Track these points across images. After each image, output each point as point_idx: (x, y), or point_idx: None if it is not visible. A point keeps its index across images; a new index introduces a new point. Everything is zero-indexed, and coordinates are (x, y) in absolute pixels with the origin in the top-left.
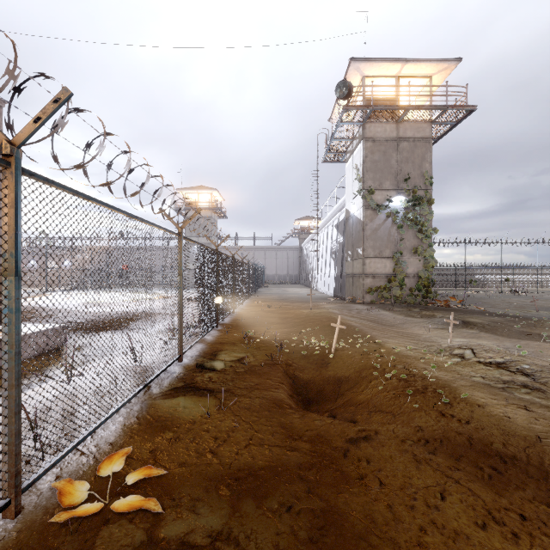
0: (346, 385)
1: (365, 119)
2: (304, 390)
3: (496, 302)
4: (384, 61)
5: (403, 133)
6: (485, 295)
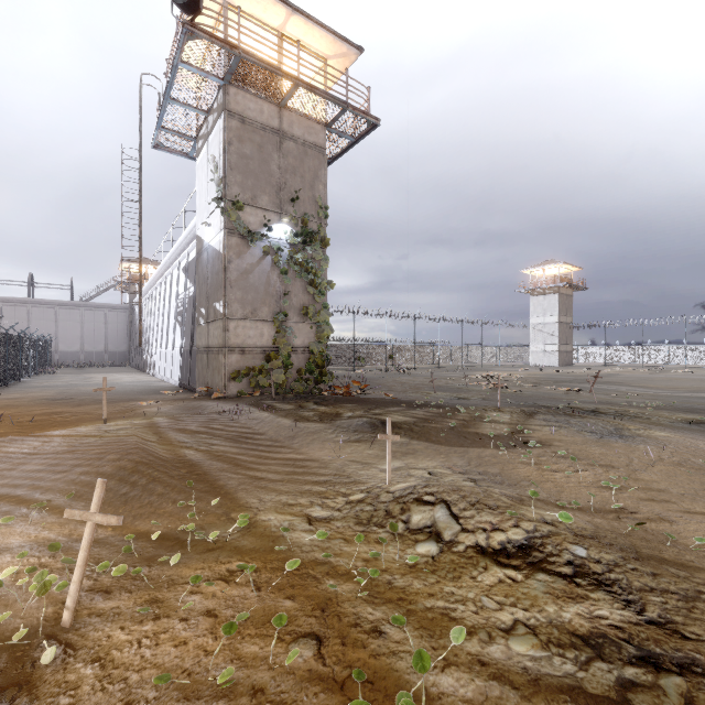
0: None
1: (228, 74)
2: None
3: (390, 383)
4: None
5: (289, 127)
6: (374, 374)
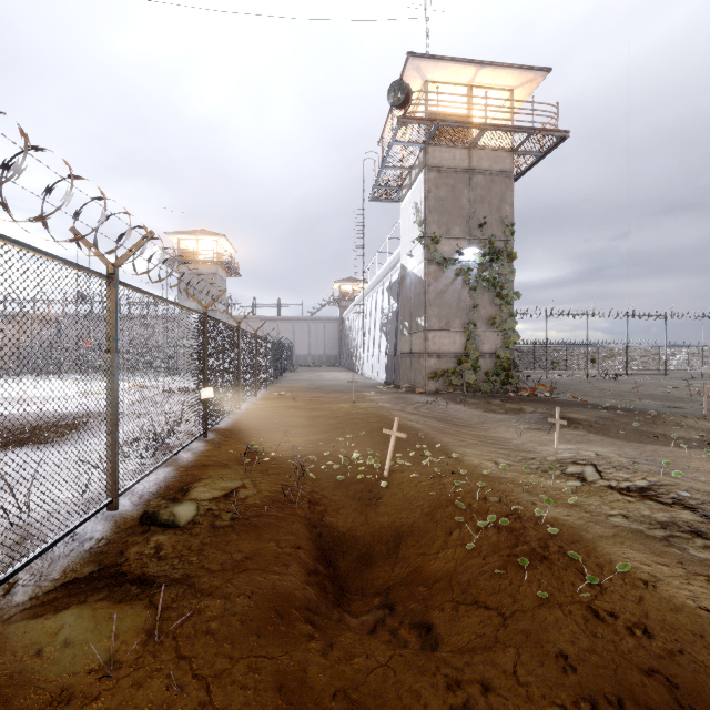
0: (410, 538)
1: (428, 139)
2: (339, 548)
3: (587, 389)
4: (453, 61)
5: (477, 163)
6: (570, 379)
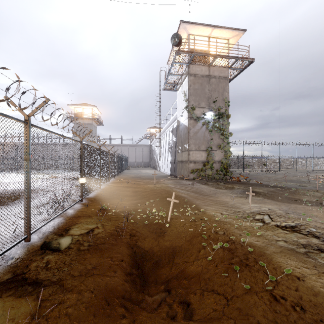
0: (179, 253)
1: (190, 61)
2: (144, 259)
3: (262, 177)
4: (201, 25)
5: (212, 73)
6: (254, 173)
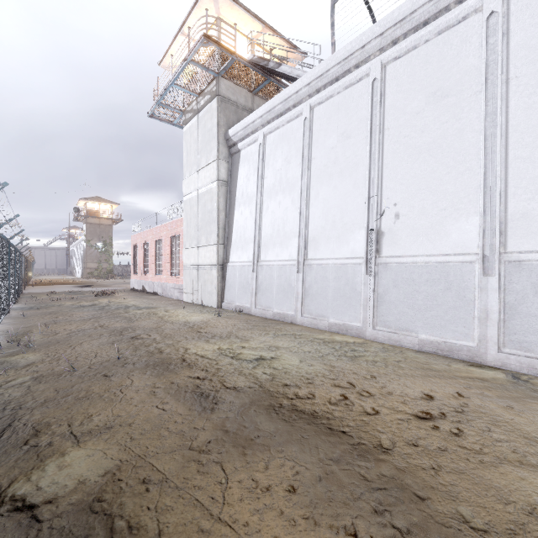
0: None
1: (87, 217)
2: None
3: None
4: (93, 201)
5: (102, 222)
6: None
